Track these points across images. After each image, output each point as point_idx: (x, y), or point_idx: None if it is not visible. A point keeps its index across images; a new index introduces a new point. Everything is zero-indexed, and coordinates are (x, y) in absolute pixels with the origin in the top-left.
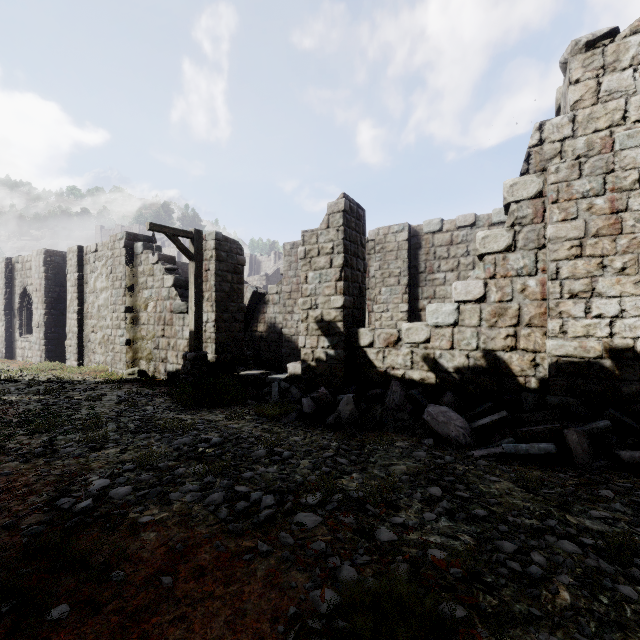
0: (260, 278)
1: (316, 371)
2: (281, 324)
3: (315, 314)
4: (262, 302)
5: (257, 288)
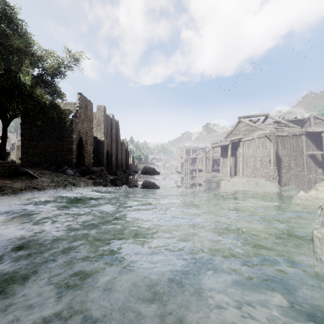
0: (9, 144)
1: (19, 165)
2: (15, 159)
3: (19, 157)
4: (9, 154)
5: (7, 151)
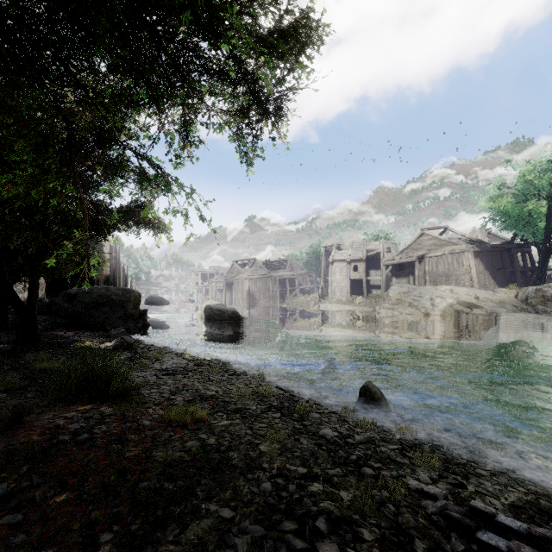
0: None
1: None
2: None
3: None
4: None
5: None
